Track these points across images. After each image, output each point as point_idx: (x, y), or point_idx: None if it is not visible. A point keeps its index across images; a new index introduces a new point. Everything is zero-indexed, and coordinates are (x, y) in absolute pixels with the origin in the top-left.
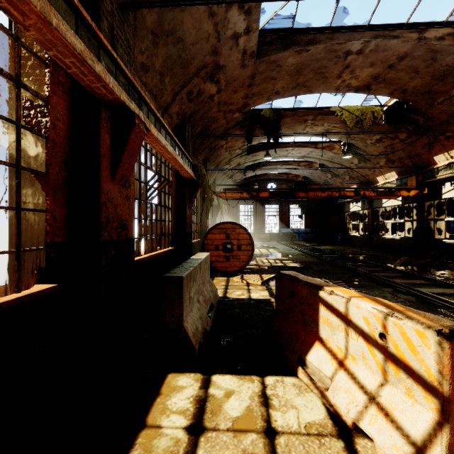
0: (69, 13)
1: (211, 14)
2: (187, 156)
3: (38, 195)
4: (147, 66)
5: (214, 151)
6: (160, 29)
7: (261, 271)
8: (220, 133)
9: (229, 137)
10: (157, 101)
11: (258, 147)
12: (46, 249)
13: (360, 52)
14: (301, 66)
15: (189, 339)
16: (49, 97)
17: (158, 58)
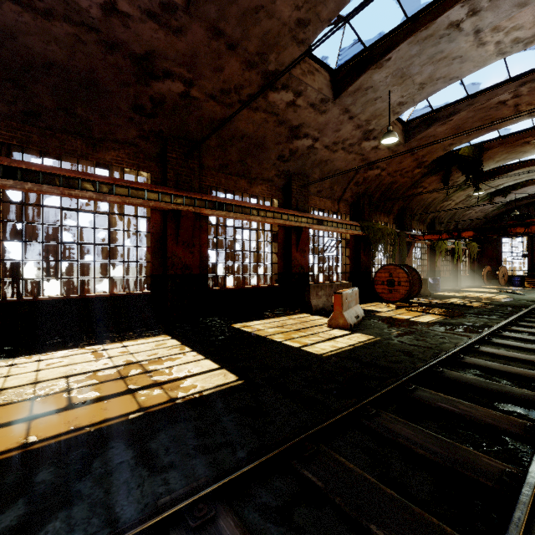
0: (279, 215)
1: (350, 153)
2: (352, 224)
3: (276, 259)
4: (321, 190)
5: (412, 199)
6: (323, 175)
7: (415, 302)
8: (408, 186)
9: (424, 184)
10: (332, 198)
11: (489, 173)
12: (278, 274)
13: (516, 96)
14: (456, 126)
15: (311, 305)
16: (278, 230)
17: (326, 183)
